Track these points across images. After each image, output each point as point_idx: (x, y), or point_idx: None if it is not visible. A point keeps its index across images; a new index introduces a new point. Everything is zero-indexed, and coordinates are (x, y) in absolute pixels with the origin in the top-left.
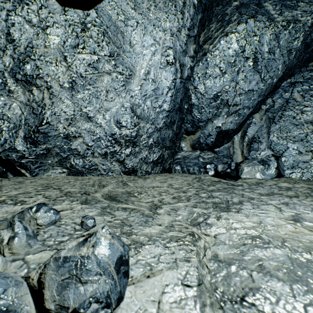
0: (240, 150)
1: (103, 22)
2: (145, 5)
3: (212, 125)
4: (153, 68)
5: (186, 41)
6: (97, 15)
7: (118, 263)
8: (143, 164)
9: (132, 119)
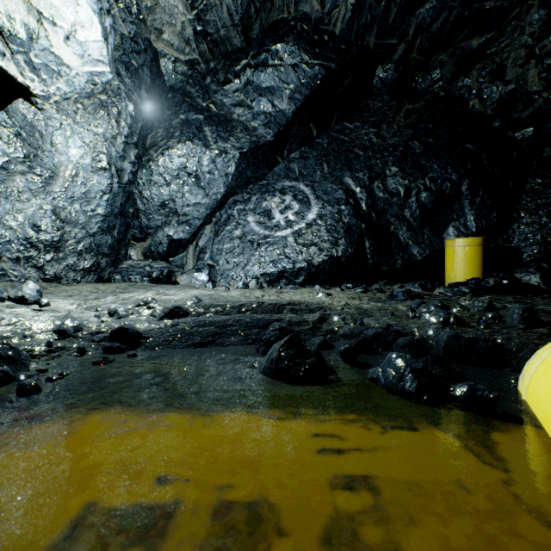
0: (193, 260)
1: (16, 123)
2: (70, 108)
3: (163, 233)
4: (82, 171)
5: (124, 148)
6: (8, 116)
7: (38, 290)
8: (70, 271)
9: (55, 223)
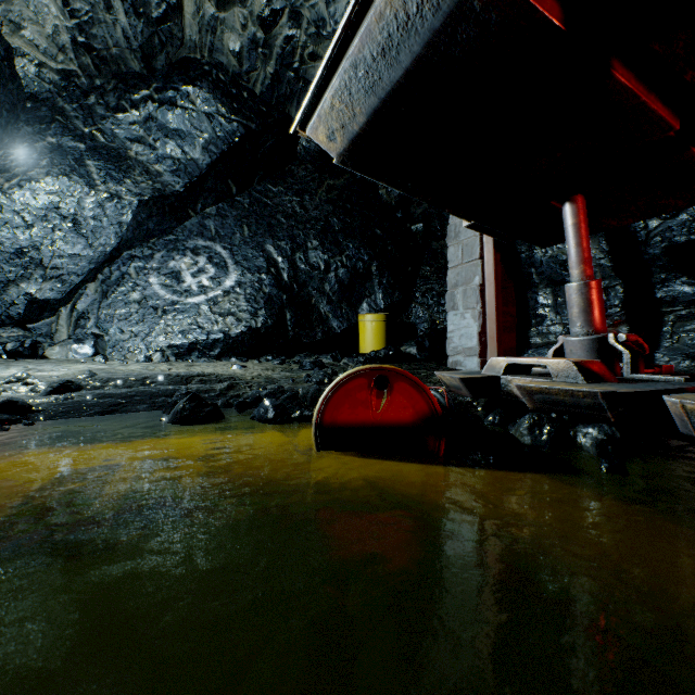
0: (68, 327)
1: None
2: None
3: (18, 290)
4: None
5: None
6: None
7: None
8: None
9: None
